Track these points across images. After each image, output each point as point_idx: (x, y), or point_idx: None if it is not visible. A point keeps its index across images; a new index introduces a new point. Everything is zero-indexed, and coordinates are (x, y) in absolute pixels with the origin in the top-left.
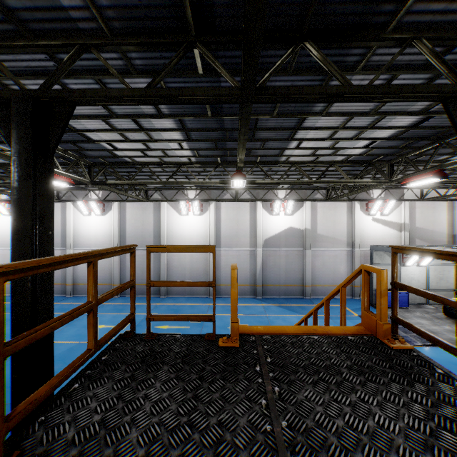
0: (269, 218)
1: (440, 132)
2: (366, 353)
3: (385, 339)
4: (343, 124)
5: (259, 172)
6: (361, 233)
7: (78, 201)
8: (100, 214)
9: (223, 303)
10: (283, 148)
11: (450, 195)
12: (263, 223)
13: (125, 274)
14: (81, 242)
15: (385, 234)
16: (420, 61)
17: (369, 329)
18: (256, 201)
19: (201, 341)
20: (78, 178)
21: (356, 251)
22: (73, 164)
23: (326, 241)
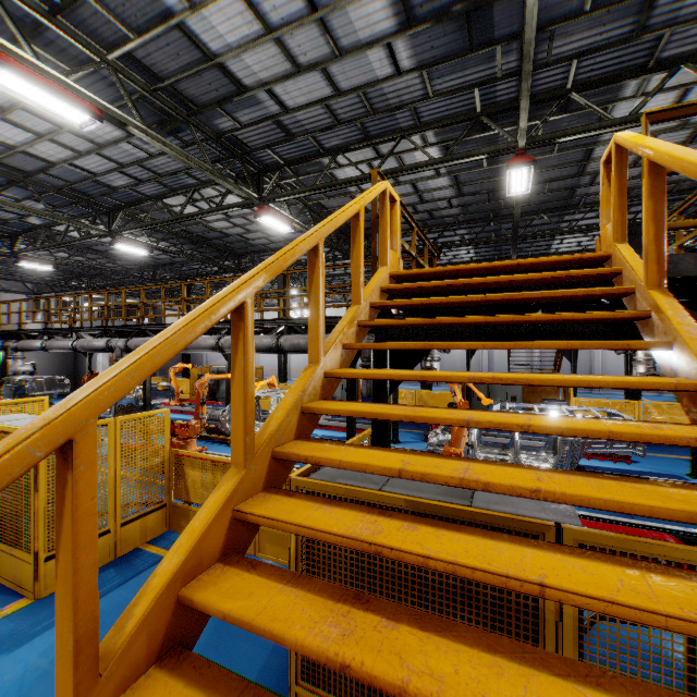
0: None
1: None
2: None
3: None
4: None
5: None
6: None
7: None
8: None
9: None
10: (549, 245)
11: None
12: None
13: None
14: None
15: None
16: None
17: None
18: None
19: None
20: None
21: None
22: None
23: None
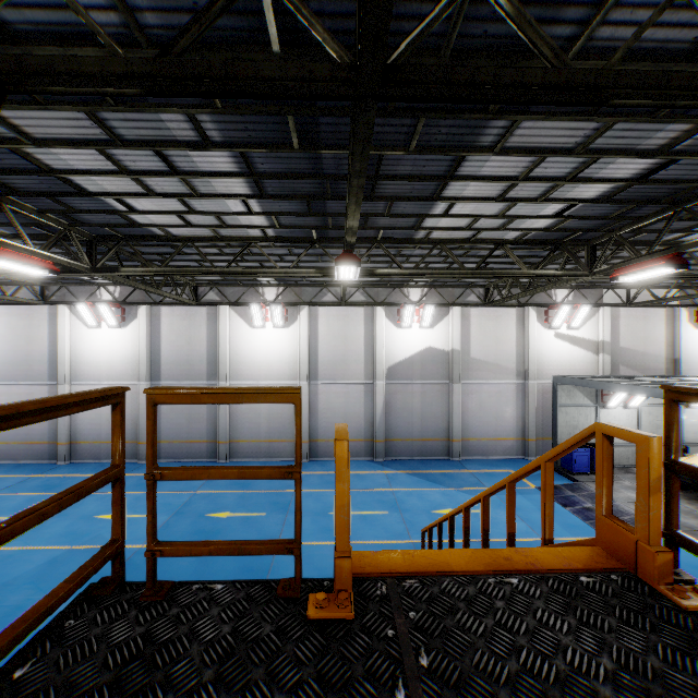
0: (395, 333)
1: (679, 191)
2: (635, 628)
3: (661, 584)
4: (526, 171)
5: (381, 257)
6: (538, 356)
7: (77, 303)
8: (116, 326)
9: (322, 471)
10: (423, 215)
11: (672, 298)
12: (386, 341)
13: (159, 425)
14: (83, 372)
15: (574, 358)
16: (682, 42)
17: (616, 556)
18: (375, 306)
19: (267, 603)
20: (68, 262)
21: (531, 385)
22: (56, 237)
23: (485, 370)
